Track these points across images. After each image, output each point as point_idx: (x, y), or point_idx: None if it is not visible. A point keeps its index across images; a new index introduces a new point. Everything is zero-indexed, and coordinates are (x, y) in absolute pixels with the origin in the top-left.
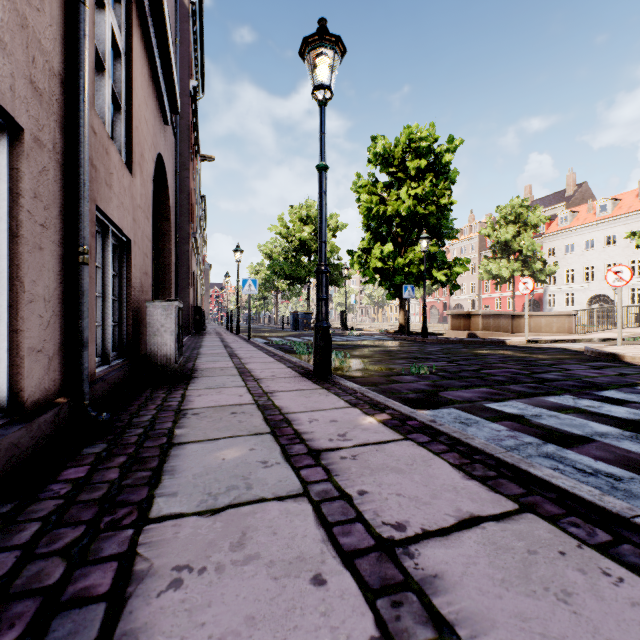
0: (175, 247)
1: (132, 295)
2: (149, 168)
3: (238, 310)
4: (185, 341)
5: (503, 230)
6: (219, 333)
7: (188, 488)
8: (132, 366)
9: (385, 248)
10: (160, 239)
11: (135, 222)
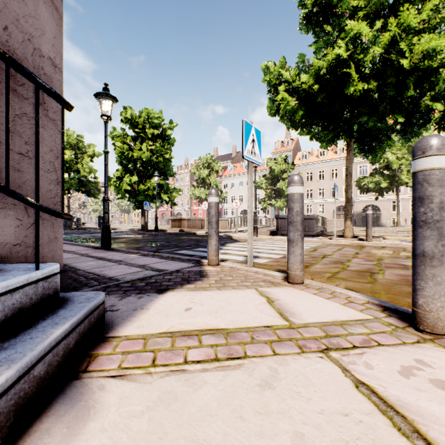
0: None
1: None
2: None
3: None
4: None
5: (202, 171)
6: None
7: (87, 267)
8: None
9: (133, 178)
10: None
11: None
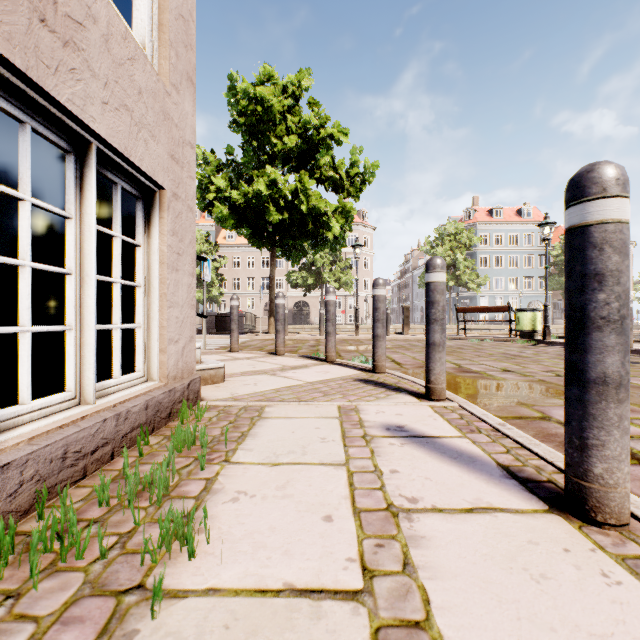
0: None
1: None
2: None
3: None
4: None
5: None
6: None
7: None
8: None
9: None
10: None
11: None
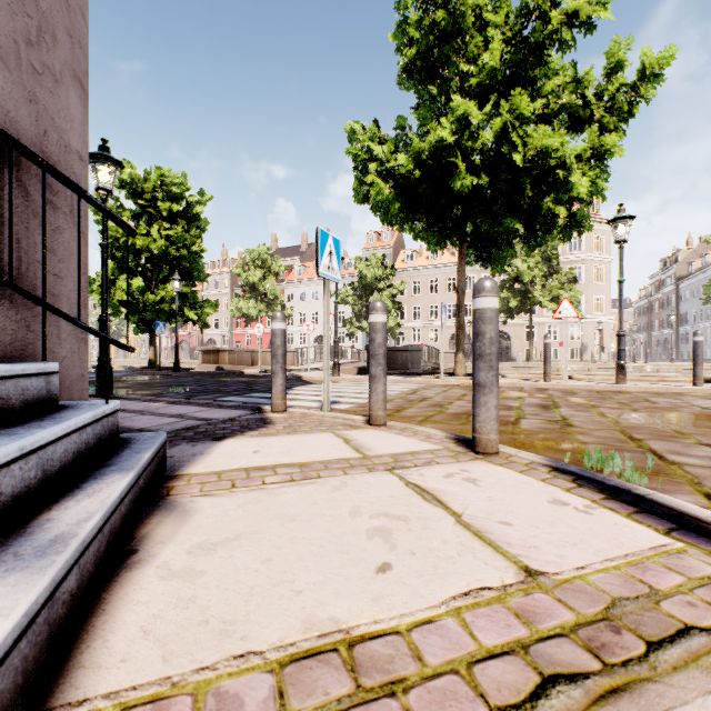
0: None
1: None
2: None
3: None
4: None
5: (252, 273)
6: None
7: None
8: None
9: (135, 282)
10: None
11: None
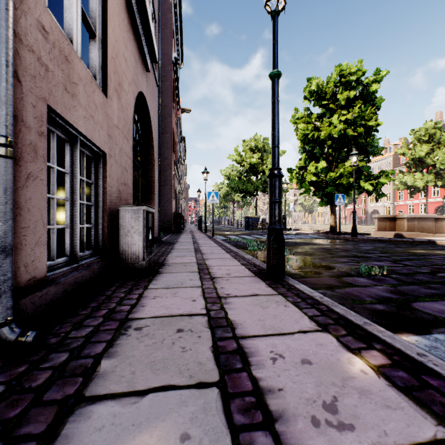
0: (158, 168)
1: (106, 201)
2: (129, 99)
3: (205, 215)
4: (167, 238)
5: (417, 149)
6: (192, 232)
7: None
8: (104, 263)
9: (319, 165)
10: (146, 162)
11: (111, 138)
